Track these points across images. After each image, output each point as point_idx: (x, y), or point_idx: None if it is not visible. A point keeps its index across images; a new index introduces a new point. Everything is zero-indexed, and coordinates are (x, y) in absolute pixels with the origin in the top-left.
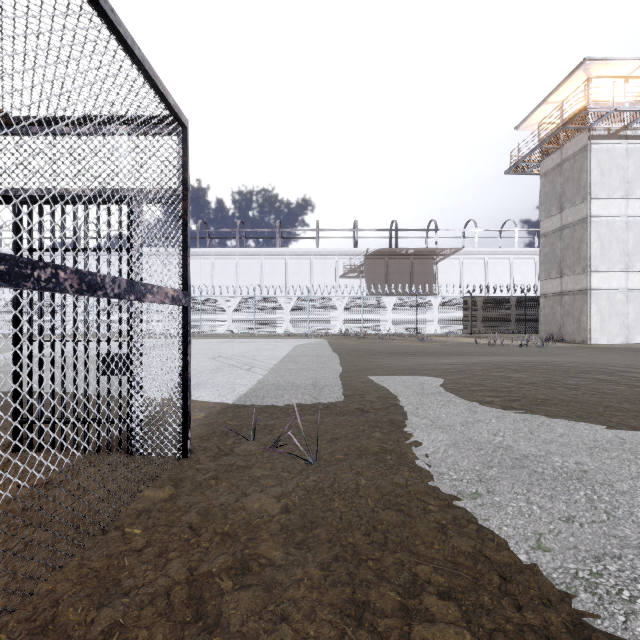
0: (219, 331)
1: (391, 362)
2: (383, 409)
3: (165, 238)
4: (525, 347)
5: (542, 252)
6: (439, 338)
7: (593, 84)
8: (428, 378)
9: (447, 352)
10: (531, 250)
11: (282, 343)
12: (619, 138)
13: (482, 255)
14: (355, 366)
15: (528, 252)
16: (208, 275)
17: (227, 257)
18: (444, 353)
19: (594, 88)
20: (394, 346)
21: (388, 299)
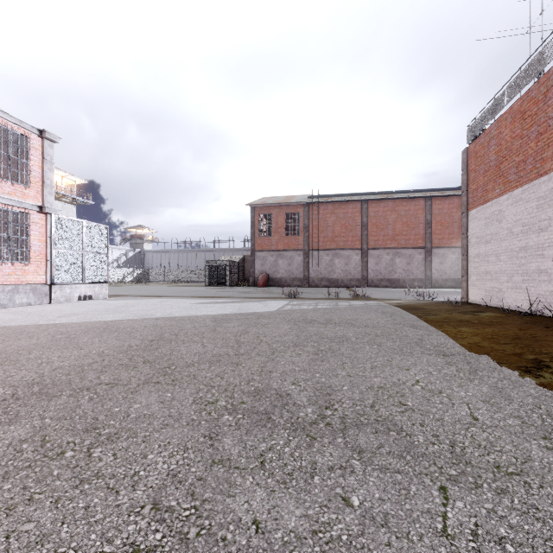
0: None
1: None
2: None
3: None
4: None
5: None
6: None
7: None
8: None
9: None
10: None
11: None
12: (60, 201)
13: None
14: None
15: None
16: None
17: None
18: None
19: None
20: None
21: None
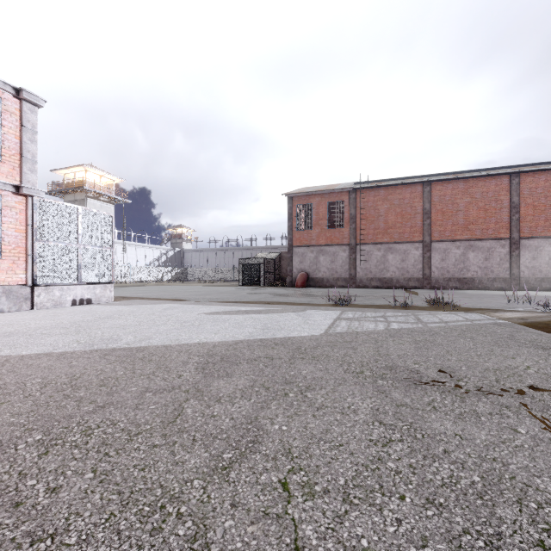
0: None
1: None
2: None
3: None
4: None
5: None
6: None
7: (88, 172)
8: None
9: None
10: None
11: None
12: (98, 200)
13: None
14: None
15: None
16: None
17: None
18: None
19: (89, 173)
20: None
21: None
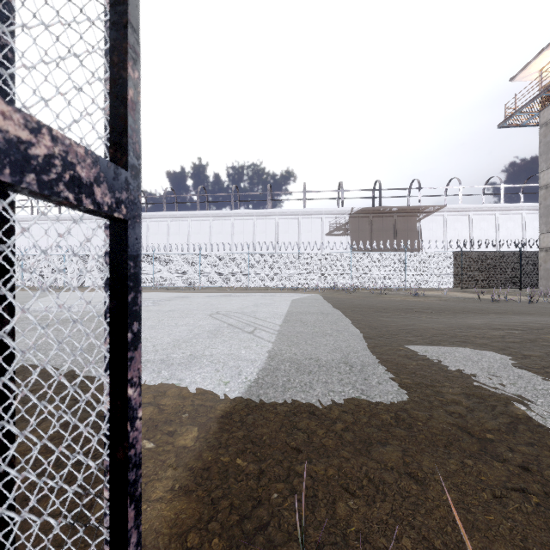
0: (216, 285)
1: (410, 322)
2: (508, 432)
3: (170, 203)
4: (535, 303)
5: (542, 204)
6: (430, 293)
7: None
8: (499, 353)
9: (456, 309)
10: (518, 205)
11: (277, 297)
12: None
13: (466, 211)
14: (373, 328)
15: (515, 207)
16: (207, 235)
17: (223, 218)
18: (454, 310)
19: None
20: (392, 301)
21: (376, 254)
